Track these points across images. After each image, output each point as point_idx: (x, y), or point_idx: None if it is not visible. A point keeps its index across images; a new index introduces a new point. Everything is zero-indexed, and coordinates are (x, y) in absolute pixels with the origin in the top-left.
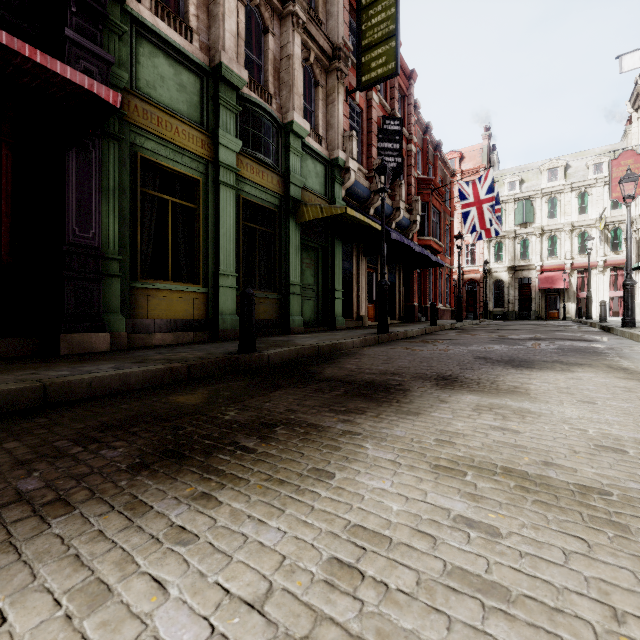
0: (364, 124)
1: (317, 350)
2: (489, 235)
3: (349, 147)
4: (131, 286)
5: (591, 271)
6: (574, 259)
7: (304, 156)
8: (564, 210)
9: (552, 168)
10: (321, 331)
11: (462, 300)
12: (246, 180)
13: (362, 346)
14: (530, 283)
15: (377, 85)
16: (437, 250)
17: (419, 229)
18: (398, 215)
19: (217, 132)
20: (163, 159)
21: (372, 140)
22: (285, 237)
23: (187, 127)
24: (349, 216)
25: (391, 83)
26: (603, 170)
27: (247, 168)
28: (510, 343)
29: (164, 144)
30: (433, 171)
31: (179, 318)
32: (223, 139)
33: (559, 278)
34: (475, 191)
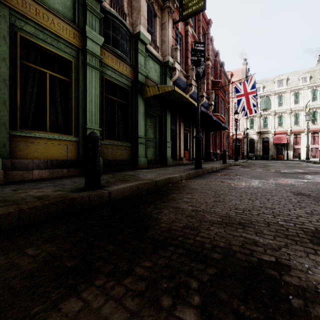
0: (183, 45)
1: (154, 184)
2: (251, 113)
3: (175, 55)
4: (11, 134)
5: (301, 134)
6: (292, 128)
7: (147, 58)
8: (286, 102)
9: (280, 80)
10: (158, 167)
11: (232, 149)
12: (108, 66)
13: (187, 178)
14: (268, 140)
15: (191, 22)
16: (222, 121)
17: (213, 109)
18: (202, 100)
19: (85, 28)
20: (41, 41)
21: (188, 54)
22: (135, 107)
23: (61, 21)
24: (176, 94)
25: (198, 24)
26: (307, 81)
27: (108, 58)
28: (293, 177)
29: (42, 30)
30: (219, 78)
31: (55, 159)
32: (89, 34)
33: (284, 138)
34: (244, 88)
